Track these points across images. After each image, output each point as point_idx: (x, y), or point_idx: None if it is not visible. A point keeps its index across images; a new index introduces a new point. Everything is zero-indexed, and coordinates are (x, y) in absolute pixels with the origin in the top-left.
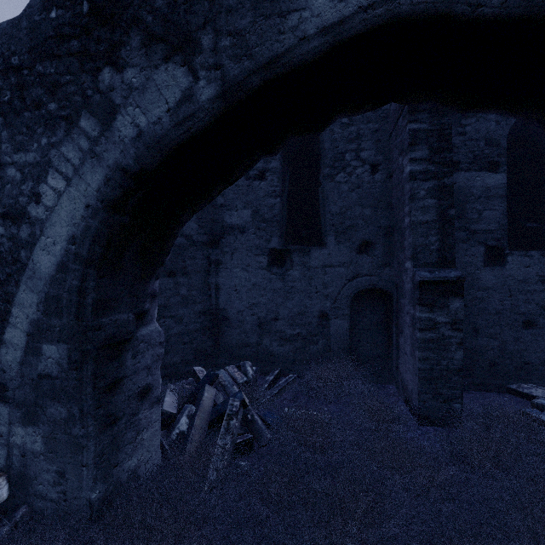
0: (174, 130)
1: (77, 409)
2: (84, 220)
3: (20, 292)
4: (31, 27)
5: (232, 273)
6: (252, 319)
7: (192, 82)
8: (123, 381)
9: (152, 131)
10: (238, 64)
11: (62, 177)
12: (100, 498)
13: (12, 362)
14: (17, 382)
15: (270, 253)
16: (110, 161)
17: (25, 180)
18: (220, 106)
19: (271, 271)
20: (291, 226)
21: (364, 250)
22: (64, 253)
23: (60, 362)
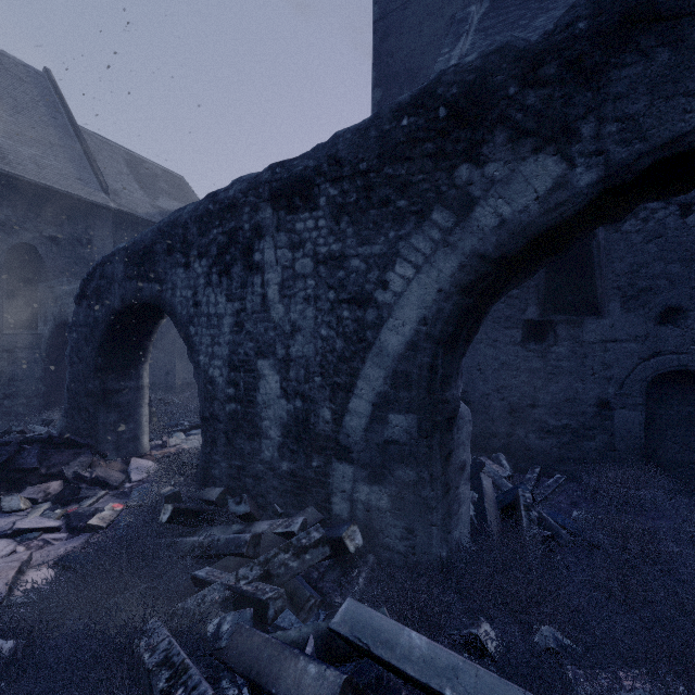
0: (543, 217)
1: (427, 473)
2: (436, 304)
3: (366, 367)
4: (381, 136)
5: (474, 350)
6: (501, 405)
7: (566, 169)
8: (452, 453)
9: (516, 219)
10: (626, 148)
11: (411, 265)
12: (446, 558)
13: (356, 428)
14: (361, 446)
15: (525, 325)
16: (465, 249)
17: (371, 270)
18: (597, 190)
19: (526, 347)
20: (551, 291)
21: (668, 320)
22: (414, 333)
23: (409, 430)
